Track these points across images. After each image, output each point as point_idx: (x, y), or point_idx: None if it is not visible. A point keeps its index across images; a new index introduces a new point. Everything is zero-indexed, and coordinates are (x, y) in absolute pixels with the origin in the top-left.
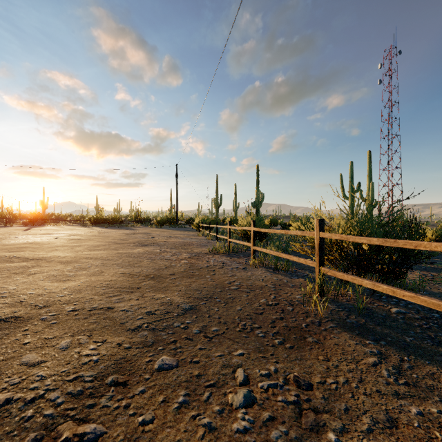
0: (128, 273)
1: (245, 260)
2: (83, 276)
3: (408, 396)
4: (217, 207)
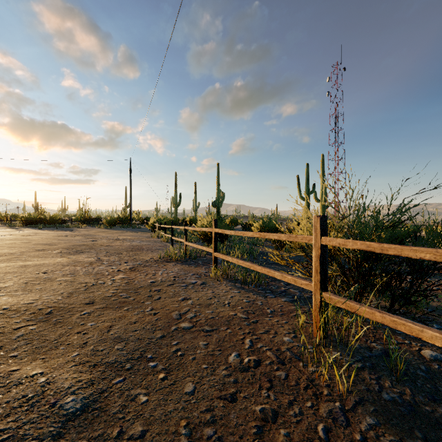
0: (4, 309)
1: (204, 269)
2: None
3: None
4: (176, 206)
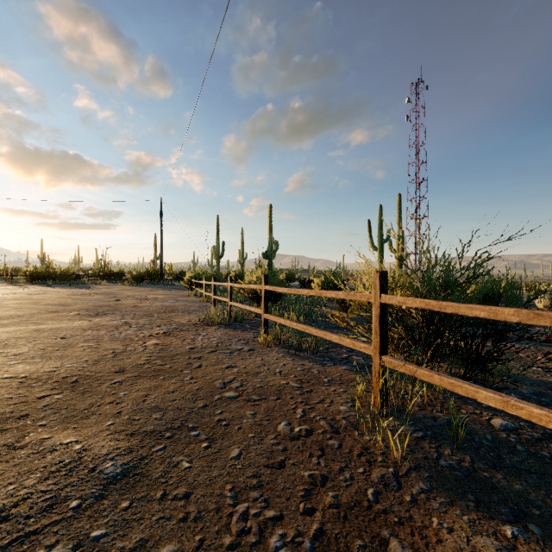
0: (23, 377)
1: (253, 333)
2: None
3: None
4: (218, 258)
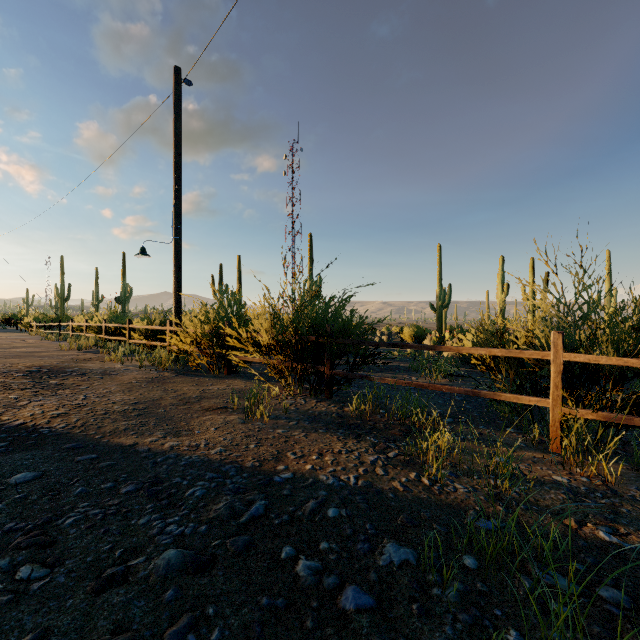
0: None
1: None
2: None
3: None
4: (62, 301)
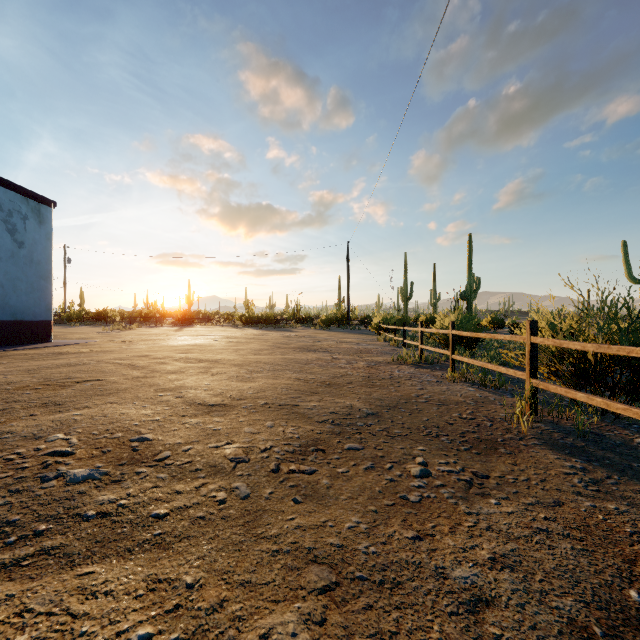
0: (302, 379)
1: (442, 373)
2: (260, 379)
3: (590, 497)
4: (405, 300)
